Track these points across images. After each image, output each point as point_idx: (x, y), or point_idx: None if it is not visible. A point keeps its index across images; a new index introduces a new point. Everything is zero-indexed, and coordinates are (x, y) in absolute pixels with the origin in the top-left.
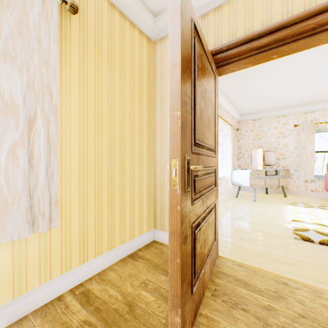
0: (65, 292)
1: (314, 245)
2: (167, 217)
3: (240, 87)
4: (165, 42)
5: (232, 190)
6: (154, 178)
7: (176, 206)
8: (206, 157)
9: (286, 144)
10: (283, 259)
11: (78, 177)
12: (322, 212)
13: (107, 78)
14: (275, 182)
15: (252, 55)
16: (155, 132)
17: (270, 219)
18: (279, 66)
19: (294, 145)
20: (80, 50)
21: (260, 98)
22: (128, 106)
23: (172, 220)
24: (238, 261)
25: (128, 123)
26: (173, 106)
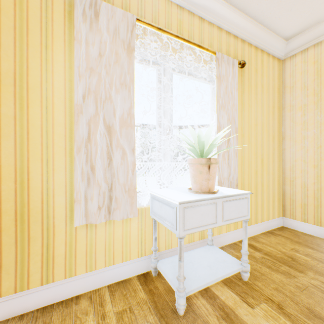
0: (236, 241)
1: None
2: (299, 207)
3: None
4: (296, 59)
5: None
6: (282, 174)
7: None
8: None
9: None
10: None
11: (240, 170)
12: None
13: (253, 101)
14: None
15: None
16: (283, 136)
17: None
18: None
19: None
20: (241, 88)
21: None
22: (265, 118)
23: None
24: None
25: (265, 131)
26: None
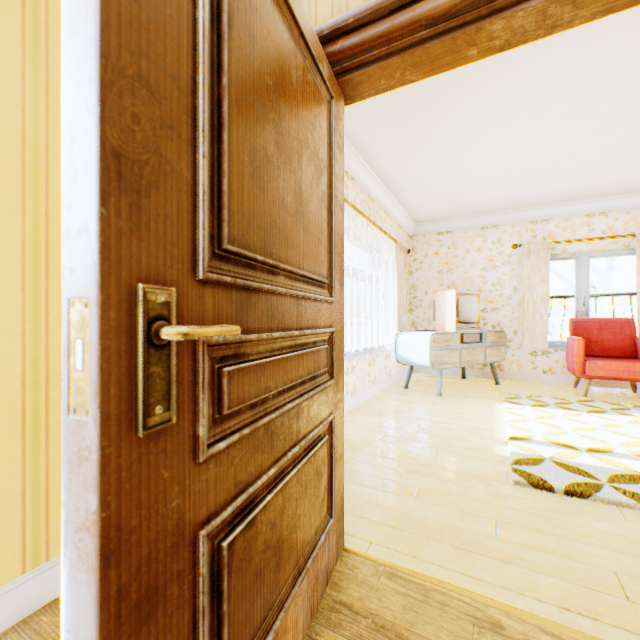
0: None
1: (555, 497)
2: None
3: (411, 161)
4: None
5: (398, 373)
6: None
7: (86, 492)
8: (289, 301)
9: (499, 281)
10: (493, 543)
11: None
12: (564, 416)
13: (18, 68)
14: (479, 356)
15: (420, 43)
16: None
17: (469, 437)
18: (486, 117)
19: (514, 283)
20: None
21: (450, 187)
22: None
23: (73, 547)
24: (389, 562)
25: None
26: (78, 84)
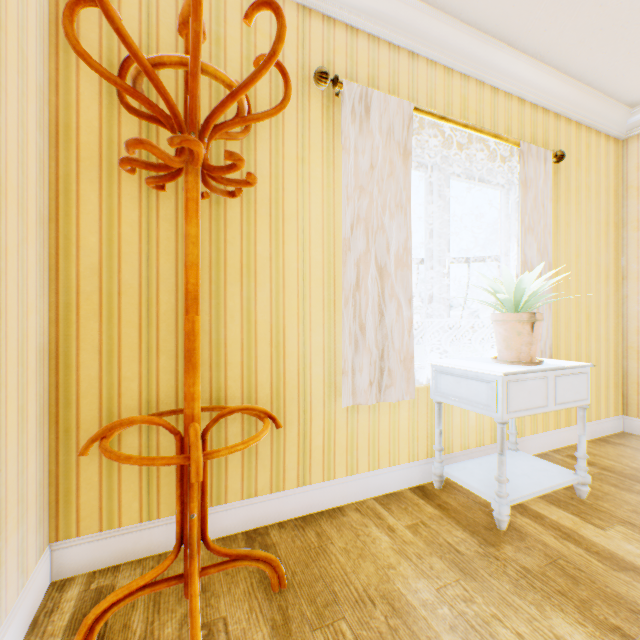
0: (546, 451)
1: None
2: None
3: None
4: None
5: None
6: (621, 341)
7: None
8: None
9: None
10: None
11: (552, 333)
12: None
13: (573, 216)
14: None
15: None
16: (624, 273)
17: None
18: None
19: None
20: (553, 196)
21: None
22: (592, 244)
23: None
24: None
25: (593, 266)
26: None
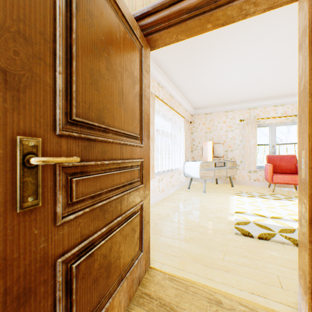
0: None
1: (253, 240)
2: None
3: (190, 79)
4: None
5: (185, 181)
6: None
7: None
8: (116, 146)
9: (234, 137)
10: (221, 263)
11: None
12: (262, 201)
13: None
14: (223, 173)
15: (184, 21)
16: None
17: (216, 212)
18: (224, 58)
19: (240, 138)
20: None
21: (209, 91)
22: None
23: None
24: (171, 273)
25: None
26: None
